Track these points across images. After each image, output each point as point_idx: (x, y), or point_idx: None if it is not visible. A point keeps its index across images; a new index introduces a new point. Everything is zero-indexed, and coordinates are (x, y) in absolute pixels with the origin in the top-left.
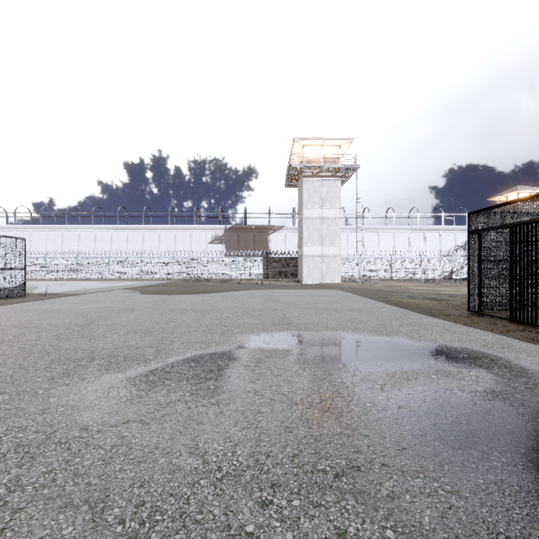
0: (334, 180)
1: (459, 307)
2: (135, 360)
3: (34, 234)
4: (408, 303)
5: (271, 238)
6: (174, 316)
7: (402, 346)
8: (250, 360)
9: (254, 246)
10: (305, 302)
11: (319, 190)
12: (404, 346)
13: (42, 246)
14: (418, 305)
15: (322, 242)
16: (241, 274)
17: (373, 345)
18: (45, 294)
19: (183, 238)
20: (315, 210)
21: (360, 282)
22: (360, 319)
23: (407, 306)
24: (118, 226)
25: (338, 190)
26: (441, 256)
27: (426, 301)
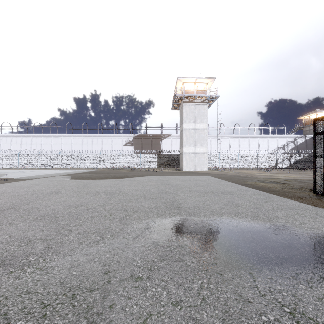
0: (203, 105)
1: (302, 190)
2: (12, 264)
3: (13, 139)
4: (262, 186)
5: (162, 142)
6: (87, 199)
7: (295, 238)
8: (142, 266)
9: (152, 147)
10: (188, 186)
11: (193, 111)
12: (298, 238)
13: (18, 147)
14: (271, 188)
15: (195, 145)
16: (143, 164)
17: (266, 237)
18: (6, 179)
19: (107, 142)
20: (191, 124)
21: (220, 170)
22: (235, 202)
23: (263, 189)
24: (66, 135)
25: (205, 111)
26: (269, 153)
27: (274, 184)
